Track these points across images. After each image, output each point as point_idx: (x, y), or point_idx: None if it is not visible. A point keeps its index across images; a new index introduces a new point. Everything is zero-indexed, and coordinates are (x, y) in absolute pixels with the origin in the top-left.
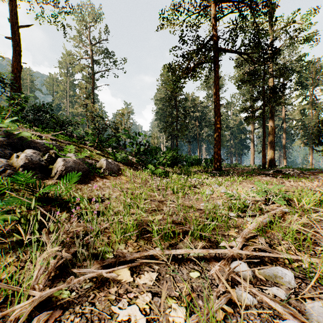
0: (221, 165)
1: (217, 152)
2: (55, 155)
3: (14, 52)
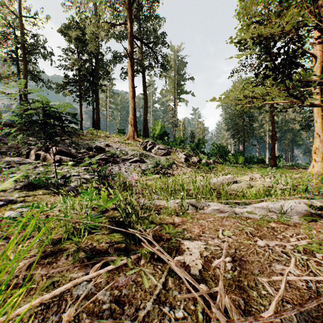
0: (275, 163)
1: (273, 154)
2: (199, 158)
3: (145, 101)
